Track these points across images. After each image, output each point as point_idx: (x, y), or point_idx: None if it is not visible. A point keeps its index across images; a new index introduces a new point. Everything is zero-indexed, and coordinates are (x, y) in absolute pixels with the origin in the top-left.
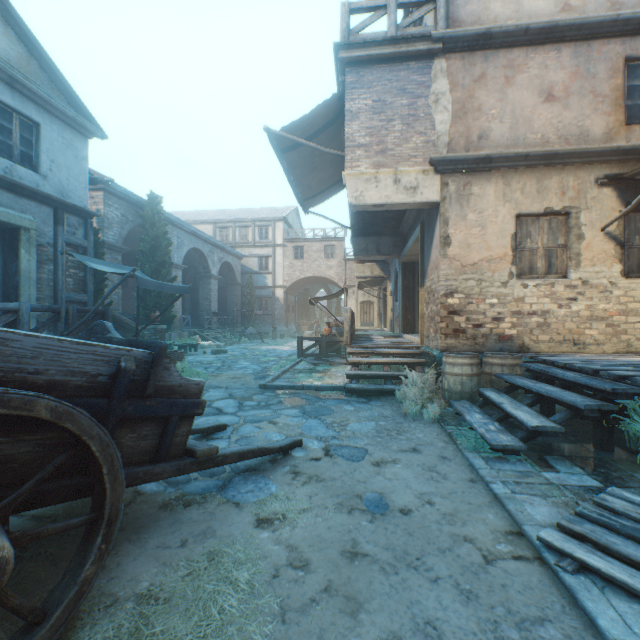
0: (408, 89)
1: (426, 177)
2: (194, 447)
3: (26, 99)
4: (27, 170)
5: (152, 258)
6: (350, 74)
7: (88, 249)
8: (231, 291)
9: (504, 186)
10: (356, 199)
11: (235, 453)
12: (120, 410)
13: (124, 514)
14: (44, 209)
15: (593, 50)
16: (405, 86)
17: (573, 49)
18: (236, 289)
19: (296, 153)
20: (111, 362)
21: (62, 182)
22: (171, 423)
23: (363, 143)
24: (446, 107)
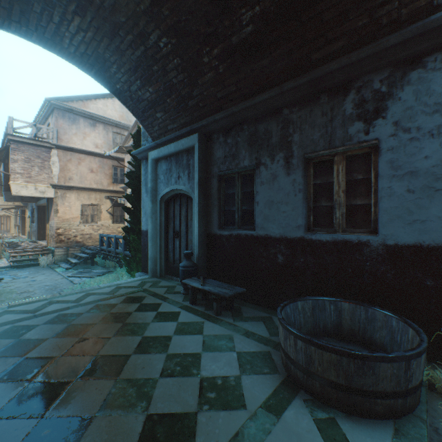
0: (42, 157)
1: (49, 189)
2: None
3: None
4: None
5: None
6: (14, 144)
7: None
8: None
9: (78, 195)
10: (17, 193)
11: None
12: None
13: None
14: None
15: (105, 161)
16: (40, 155)
17: (99, 159)
18: None
19: None
20: None
21: None
22: None
23: (21, 172)
24: (57, 166)
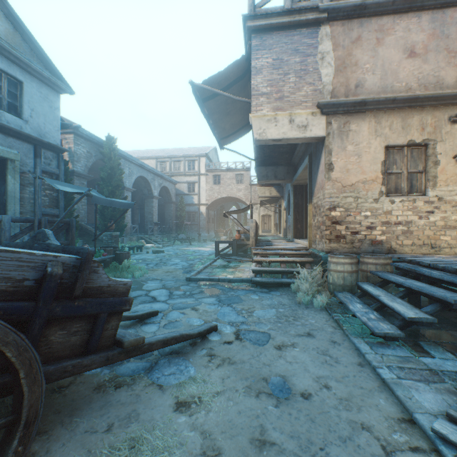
0: (300, 50)
1: (314, 117)
2: (122, 338)
3: (12, 63)
4: (13, 116)
5: (109, 183)
6: (255, 39)
7: (60, 176)
8: (168, 207)
9: (376, 124)
10: (260, 135)
11: (160, 341)
12: (47, 311)
13: (63, 395)
14: (26, 145)
15: (447, 16)
16: (298, 47)
17: (431, 16)
18: (171, 206)
19: (214, 102)
20: (37, 267)
21: (40, 126)
22: (100, 319)
23: (265, 92)
24: (330, 63)
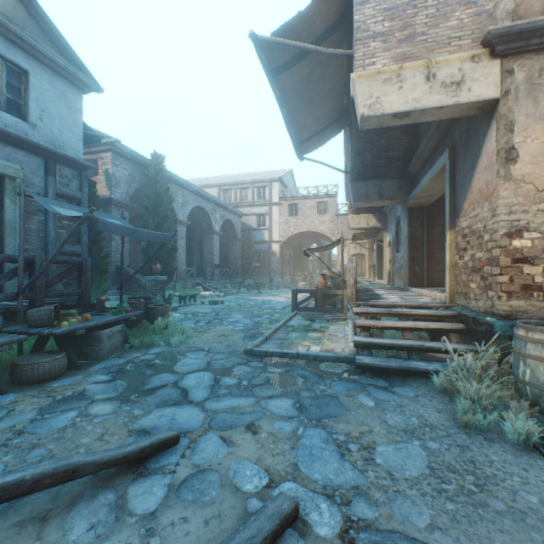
0: None
1: (476, 65)
2: None
3: (12, 44)
4: (13, 117)
5: (155, 214)
6: None
7: (82, 201)
8: (232, 246)
9: None
10: (370, 108)
11: None
12: None
13: None
14: (33, 159)
15: None
16: None
17: None
18: (237, 244)
19: (289, 75)
20: None
21: (54, 132)
22: None
23: (380, 31)
24: None
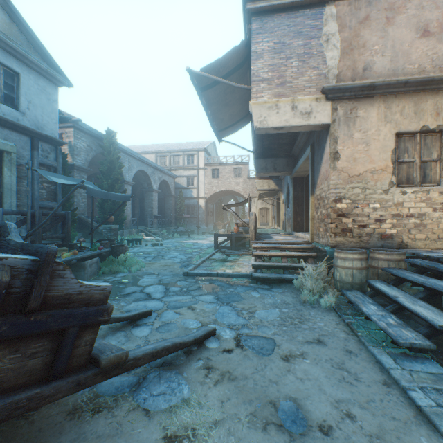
0: (303, 32)
1: (318, 104)
2: (100, 355)
3: (8, 54)
4: (9, 108)
5: (109, 176)
6: (255, 22)
7: (58, 168)
8: (167, 201)
9: (385, 109)
10: (260, 123)
11: (148, 354)
12: None
13: (29, 423)
14: (23, 138)
15: None
16: (301, 29)
17: None
18: (171, 199)
19: (212, 91)
20: None
21: (37, 118)
22: (68, 335)
23: (266, 78)
24: (335, 45)
